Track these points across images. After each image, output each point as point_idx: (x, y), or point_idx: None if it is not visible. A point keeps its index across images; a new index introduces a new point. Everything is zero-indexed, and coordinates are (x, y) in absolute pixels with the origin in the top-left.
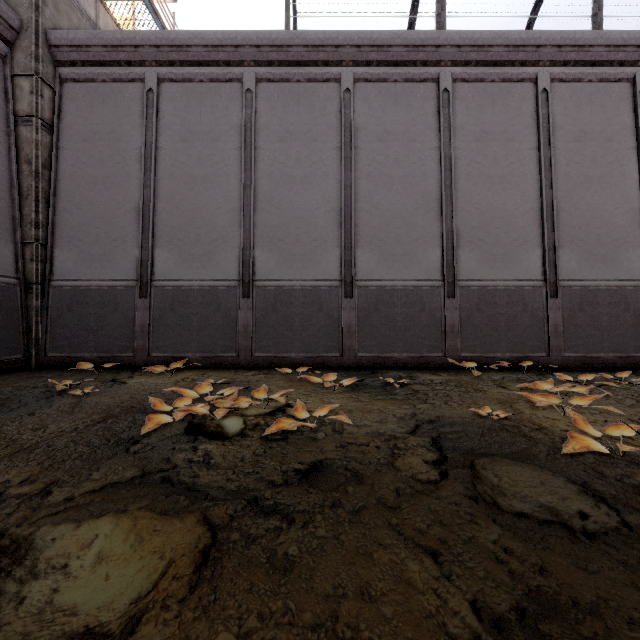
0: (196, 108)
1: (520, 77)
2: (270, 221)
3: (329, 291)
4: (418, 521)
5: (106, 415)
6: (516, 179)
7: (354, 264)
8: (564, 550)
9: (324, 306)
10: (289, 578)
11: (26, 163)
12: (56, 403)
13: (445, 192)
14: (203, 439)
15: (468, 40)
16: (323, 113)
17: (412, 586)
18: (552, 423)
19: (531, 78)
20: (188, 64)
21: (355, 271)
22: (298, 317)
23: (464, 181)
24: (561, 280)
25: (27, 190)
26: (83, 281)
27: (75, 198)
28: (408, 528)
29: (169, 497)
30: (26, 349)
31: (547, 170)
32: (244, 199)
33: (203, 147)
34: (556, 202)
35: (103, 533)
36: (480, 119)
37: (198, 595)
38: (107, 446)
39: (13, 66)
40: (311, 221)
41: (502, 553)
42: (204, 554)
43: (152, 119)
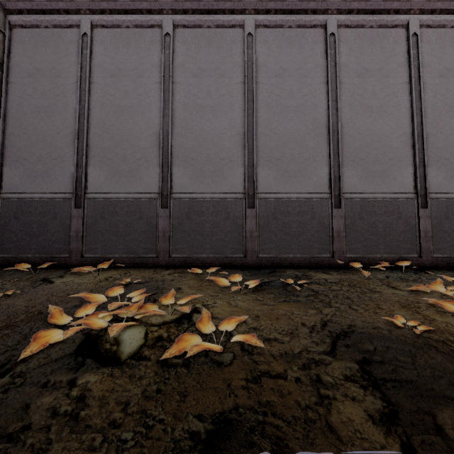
0: (123, 49)
1: (394, 23)
2: (185, 143)
3: (234, 202)
4: None
5: (4, 325)
6: (391, 108)
7: (255, 179)
8: None
9: (230, 215)
10: None
11: None
12: None
13: (332, 119)
14: (90, 364)
15: None
16: (229, 53)
17: None
18: None
19: (403, 24)
20: (116, 12)
21: (256, 185)
22: (208, 224)
23: (348, 110)
24: (430, 193)
25: None
26: (27, 194)
27: (21, 124)
28: None
29: None
30: None
31: (417, 101)
32: (163, 125)
33: (129, 82)
34: (425, 127)
35: None
36: (361, 58)
37: None
38: None
39: None
40: (219, 143)
41: None
42: None
43: (86, 58)
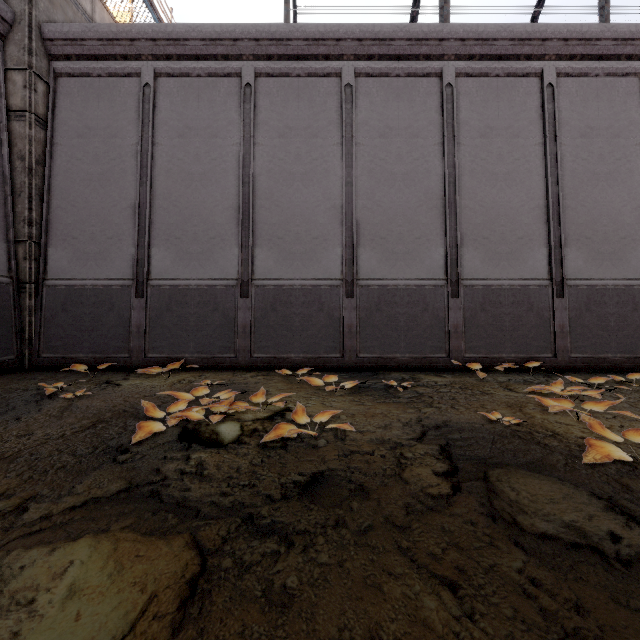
0: (194, 103)
1: (525, 71)
2: (269, 219)
3: (330, 290)
4: (432, 545)
5: (96, 420)
6: (521, 176)
7: (355, 263)
8: (599, 581)
9: (325, 306)
10: (287, 617)
11: (19, 159)
12: (45, 407)
13: (448, 189)
14: (197, 447)
15: (472, 33)
16: (324, 108)
17: (430, 628)
18: (566, 429)
19: (536, 72)
20: (185, 58)
21: (356, 270)
22: (298, 317)
23: (468, 178)
24: (567, 279)
25: (20, 187)
26: (78, 280)
27: (70, 195)
28: (421, 553)
29: (156, 514)
30: (19, 350)
31: (553, 166)
32: (243, 196)
33: (201, 143)
34: (562, 199)
35: (79, 559)
36: (484, 114)
37: (182, 639)
38: (94, 455)
39: (6, 60)
40: (311, 219)
41: (530, 586)
42: (191, 586)
43: (148, 114)
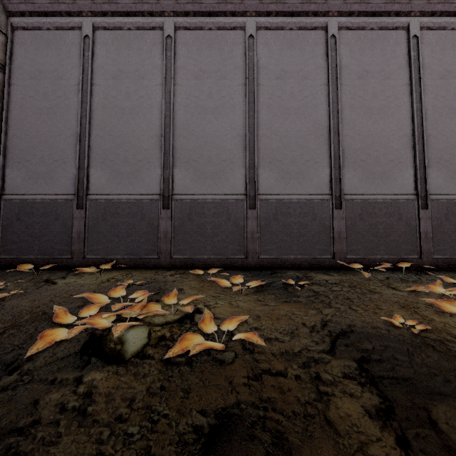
0: (125, 51)
1: (395, 25)
2: (186, 145)
3: (236, 203)
4: None
5: (10, 324)
6: (392, 110)
7: (257, 181)
8: None
9: (231, 216)
10: None
11: None
12: None
13: (333, 121)
14: (96, 363)
15: None
16: (231, 55)
17: None
18: None
19: (404, 26)
20: (118, 14)
21: (257, 187)
22: (210, 225)
23: (348, 112)
24: (430, 194)
25: None
26: (29, 195)
27: (23, 126)
28: None
29: None
30: None
31: (418, 102)
32: (165, 127)
33: (131, 83)
34: (425, 129)
35: None
36: (361, 60)
37: None
38: None
39: None
40: (221, 145)
41: None
42: None
43: (88, 60)
